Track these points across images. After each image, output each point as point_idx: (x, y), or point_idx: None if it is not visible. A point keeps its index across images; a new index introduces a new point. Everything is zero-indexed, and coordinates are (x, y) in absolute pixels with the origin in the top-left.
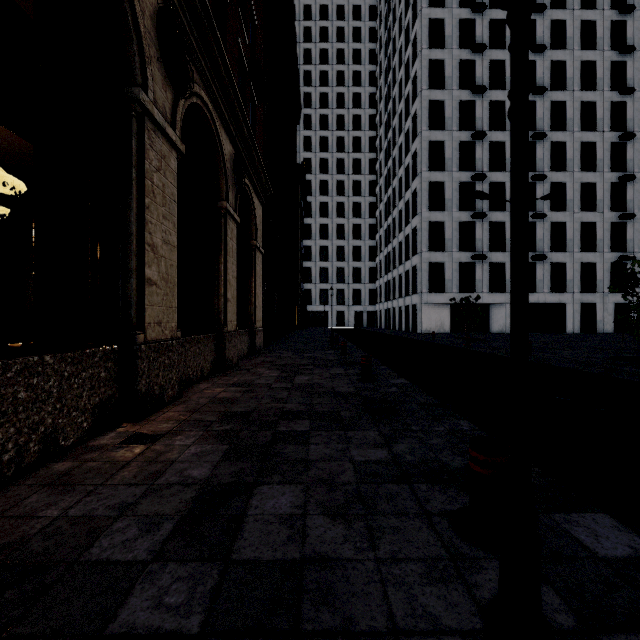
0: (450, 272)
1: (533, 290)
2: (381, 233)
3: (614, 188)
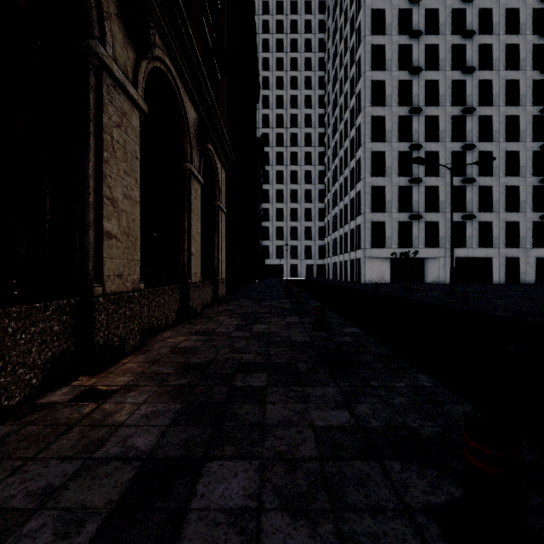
0: (390, 230)
1: (463, 246)
2: (329, 197)
3: (535, 156)
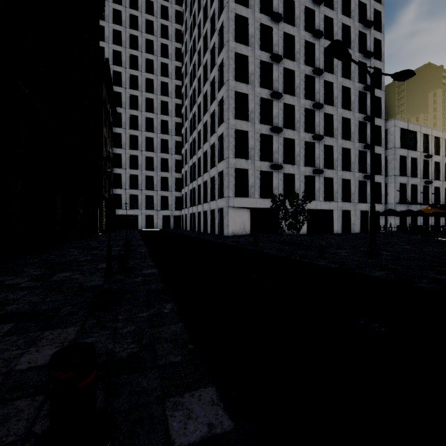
0: (253, 179)
1: (313, 198)
2: (186, 147)
3: (359, 125)
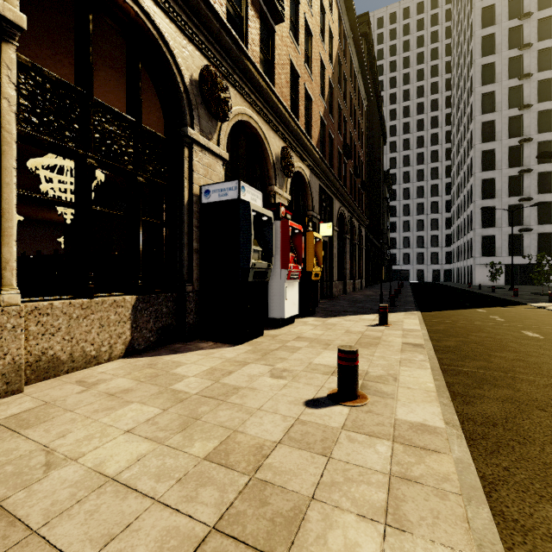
0: (500, 242)
1: None
2: (454, 209)
3: None
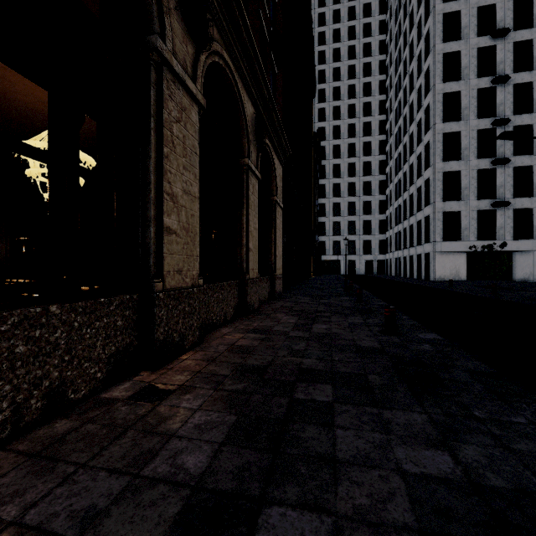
0: (467, 220)
1: None
2: (391, 188)
3: None
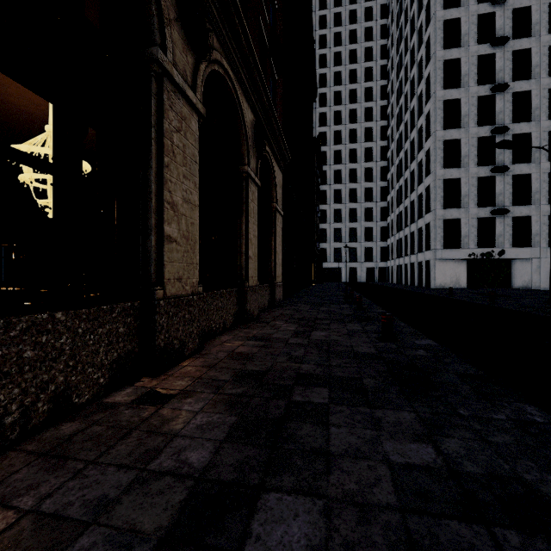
0: (467, 228)
1: None
2: (392, 194)
3: None
